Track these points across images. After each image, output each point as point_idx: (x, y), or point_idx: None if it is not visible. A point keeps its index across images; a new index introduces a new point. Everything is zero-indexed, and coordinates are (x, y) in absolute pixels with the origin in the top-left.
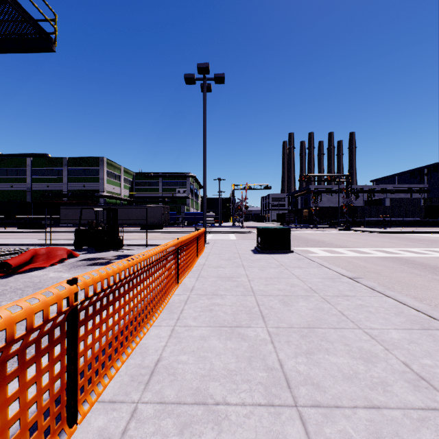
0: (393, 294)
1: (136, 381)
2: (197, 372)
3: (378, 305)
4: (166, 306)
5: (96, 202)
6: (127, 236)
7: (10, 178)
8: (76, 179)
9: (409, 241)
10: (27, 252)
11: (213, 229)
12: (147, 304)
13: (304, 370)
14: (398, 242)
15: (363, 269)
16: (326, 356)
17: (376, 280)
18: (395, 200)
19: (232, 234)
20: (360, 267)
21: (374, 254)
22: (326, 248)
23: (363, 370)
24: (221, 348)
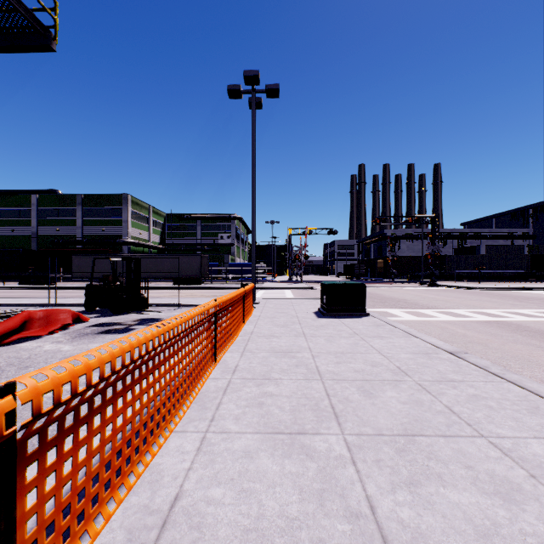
0: (517, 378)
1: (136, 541)
2: (238, 522)
3: (499, 396)
4: (196, 398)
5: (118, 250)
6: (156, 293)
7: (11, 221)
8: (93, 221)
9: (514, 300)
10: (17, 316)
11: (265, 284)
12: (165, 399)
13: (411, 517)
14: (501, 301)
15: (464, 338)
16: (441, 489)
17: (484, 354)
18: (492, 248)
19: (288, 291)
20: (459, 336)
21: (474, 317)
22: (410, 309)
23: (505, 518)
24: (276, 473)
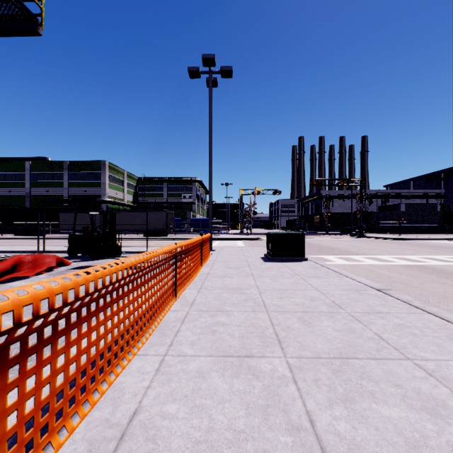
0: (436, 310)
1: (96, 452)
2: (189, 434)
3: (422, 325)
4: (158, 327)
5: (98, 207)
6: (129, 243)
7: (8, 183)
8: (77, 184)
9: (430, 248)
10: (9, 259)
11: (220, 236)
12: (129, 326)
13: (347, 430)
14: (419, 249)
15: (388, 278)
16: (374, 405)
17: (406, 291)
18: (410, 206)
19: (240, 241)
20: (384, 277)
21: (396, 262)
22: (342, 256)
23: (432, 431)
24: (226, 390)
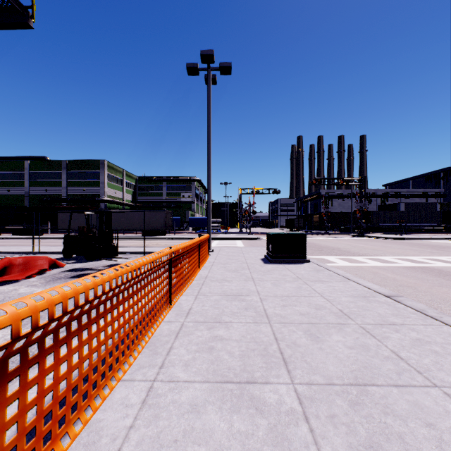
0: None
1: None
2: None
3: (442, 340)
4: (148, 342)
5: (96, 206)
6: (127, 243)
7: (7, 182)
8: (76, 183)
9: (432, 249)
10: None
11: (219, 235)
12: (112, 347)
13: None
14: (421, 249)
15: (394, 282)
16: None
17: (415, 297)
18: (410, 205)
19: (239, 241)
20: (389, 280)
21: (400, 263)
22: (344, 256)
23: None
24: (224, 432)
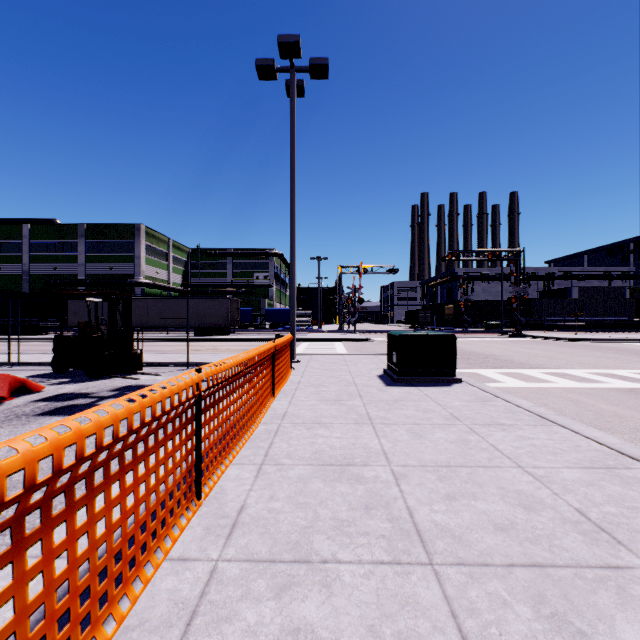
0: None
1: None
2: None
3: None
4: None
5: (128, 292)
6: (169, 346)
7: None
8: (99, 257)
9: (638, 356)
10: None
11: (309, 335)
12: None
13: None
14: (622, 357)
15: (622, 421)
16: None
17: None
18: (587, 290)
19: (339, 344)
20: (611, 417)
21: (606, 382)
22: (509, 370)
23: None
24: None
